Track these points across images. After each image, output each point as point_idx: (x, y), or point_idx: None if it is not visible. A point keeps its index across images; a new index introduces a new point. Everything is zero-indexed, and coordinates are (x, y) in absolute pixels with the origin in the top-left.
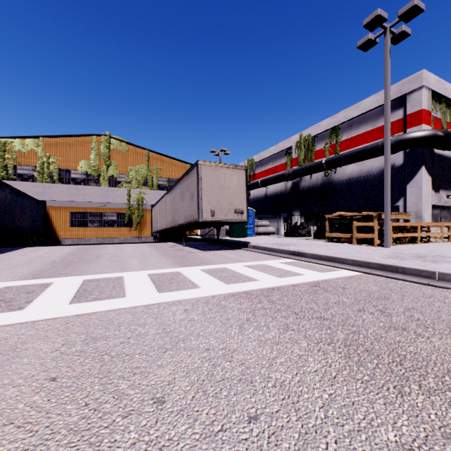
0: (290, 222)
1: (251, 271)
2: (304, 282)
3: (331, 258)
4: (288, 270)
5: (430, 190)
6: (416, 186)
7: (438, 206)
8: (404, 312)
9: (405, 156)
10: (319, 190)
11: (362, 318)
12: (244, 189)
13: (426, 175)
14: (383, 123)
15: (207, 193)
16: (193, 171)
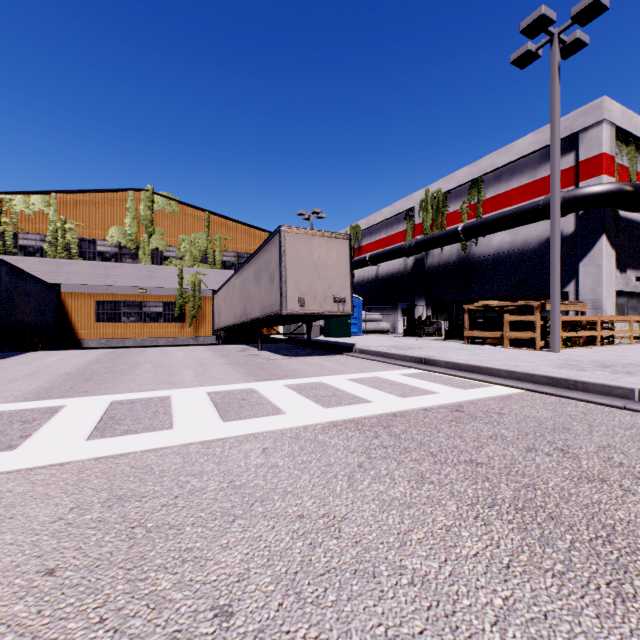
0: (412, 315)
1: (360, 388)
2: (440, 405)
3: (476, 369)
4: (414, 387)
5: (613, 270)
6: (593, 263)
7: (625, 293)
8: (597, 452)
9: (577, 221)
10: (453, 270)
11: (535, 463)
12: (348, 268)
13: (608, 248)
14: (546, 174)
15: (294, 273)
16: (273, 241)
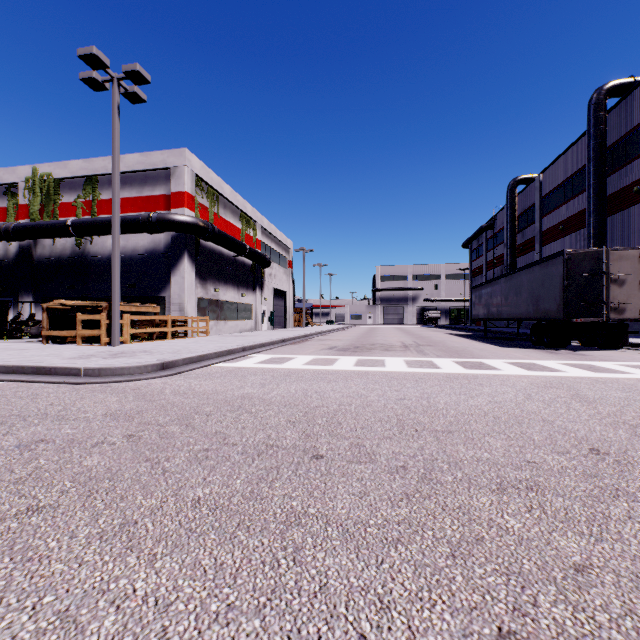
0: (4, 313)
1: None
2: None
3: None
4: None
5: (194, 281)
6: (180, 275)
7: (207, 299)
8: None
9: (172, 240)
10: (68, 265)
11: None
12: None
13: (190, 265)
14: (151, 193)
15: None
16: None
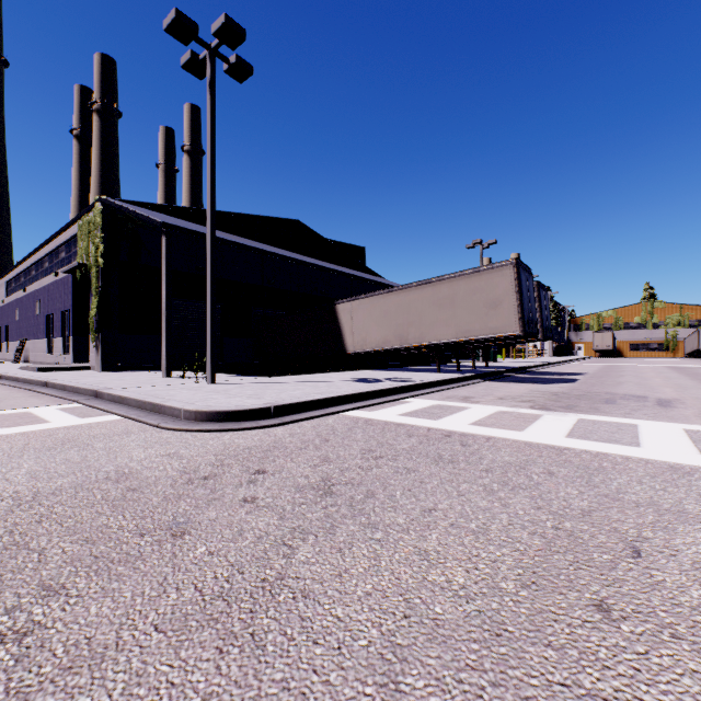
0: None
1: None
2: None
3: None
4: None
5: None
6: None
7: None
8: None
9: None
10: None
11: None
12: None
13: None
14: None
15: None
16: (697, 331)
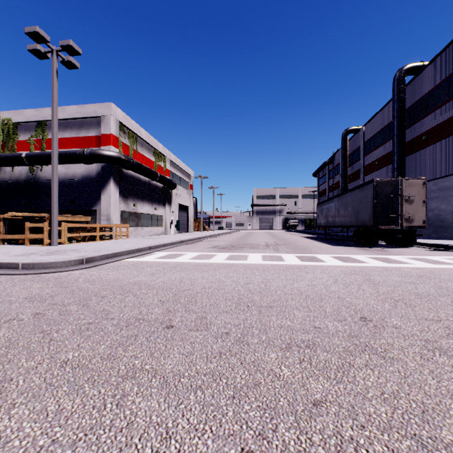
0: None
1: None
2: None
3: None
4: None
5: (118, 199)
6: (107, 194)
7: (128, 212)
8: None
9: (101, 168)
10: (24, 186)
11: None
12: None
13: (115, 187)
14: (86, 135)
15: None
16: None
